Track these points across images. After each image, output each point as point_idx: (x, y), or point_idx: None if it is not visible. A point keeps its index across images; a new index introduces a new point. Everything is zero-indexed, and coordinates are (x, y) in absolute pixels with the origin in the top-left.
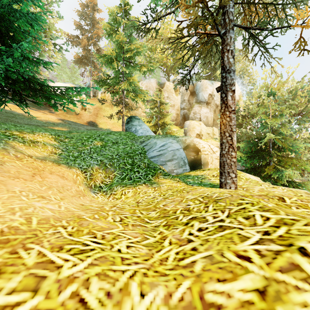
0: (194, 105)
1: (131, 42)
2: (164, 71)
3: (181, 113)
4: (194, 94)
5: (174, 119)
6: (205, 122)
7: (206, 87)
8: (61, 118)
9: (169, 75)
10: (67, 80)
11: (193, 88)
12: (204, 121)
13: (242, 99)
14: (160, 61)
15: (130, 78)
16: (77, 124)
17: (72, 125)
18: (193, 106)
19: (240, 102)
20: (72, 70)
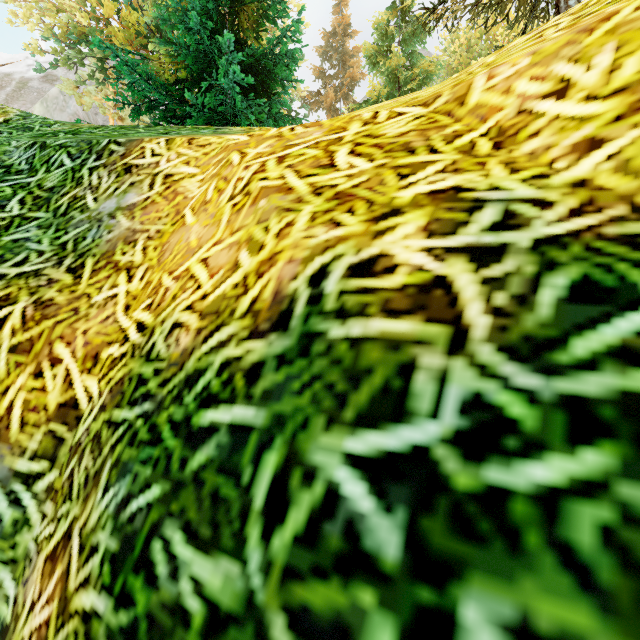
0: None
1: (414, 64)
2: None
3: None
4: None
5: None
6: None
7: None
8: None
9: None
10: None
11: None
12: None
13: None
14: None
15: None
16: None
17: None
18: None
19: None
20: None
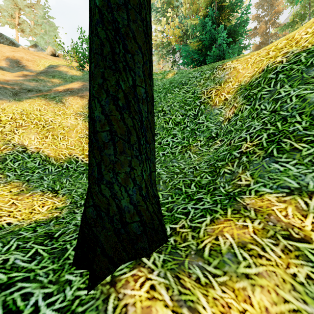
0: None
1: None
2: None
3: None
4: None
5: None
6: None
7: None
8: None
9: None
10: None
11: None
12: None
13: None
14: None
15: None
16: None
17: None
18: None
19: None
20: None
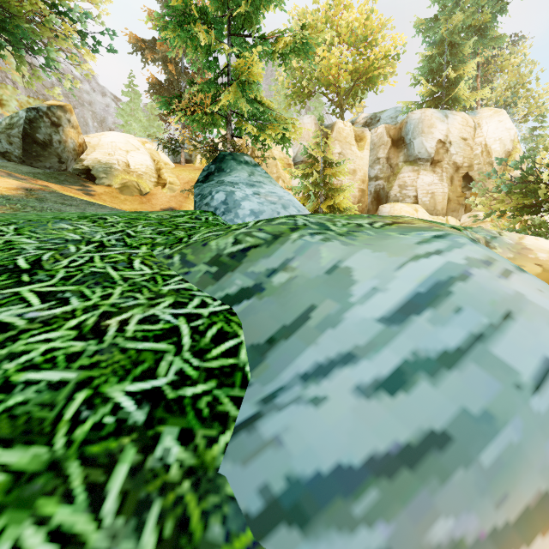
0: (401, 169)
1: None
2: (332, 101)
3: (370, 188)
4: (401, 143)
5: (354, 201)
6: (428, 206)
7: (430, 125)
8: (34, 186)
9: (343, 109)
10: (141, 133)
11: (397, 131)
12: (425, 203)
13: (519, 148)
14: (324, 78)
15: (243, 71)
16: (68, 201)
17: (46, 202)
18: (400, 170)
19: (517, 156)
20: (150, 115)
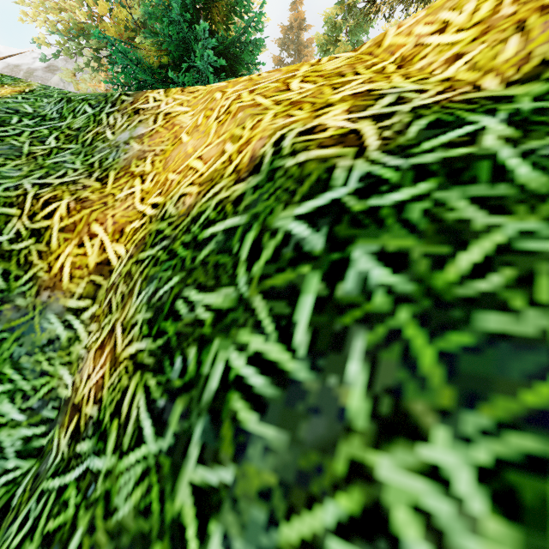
0: None
1: None
2: None
3: None
4: None
5: None
6: None
7: None
8: None
9: None
10: None
11: None
12: None
13: None
14: None
15: None
16: None
17: None
18: None
19: None
20: None
